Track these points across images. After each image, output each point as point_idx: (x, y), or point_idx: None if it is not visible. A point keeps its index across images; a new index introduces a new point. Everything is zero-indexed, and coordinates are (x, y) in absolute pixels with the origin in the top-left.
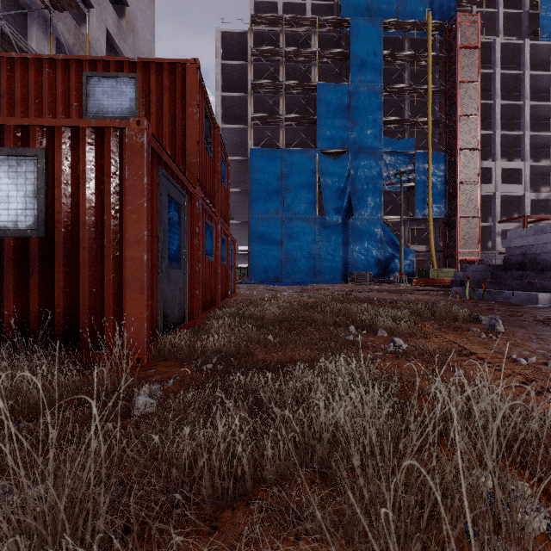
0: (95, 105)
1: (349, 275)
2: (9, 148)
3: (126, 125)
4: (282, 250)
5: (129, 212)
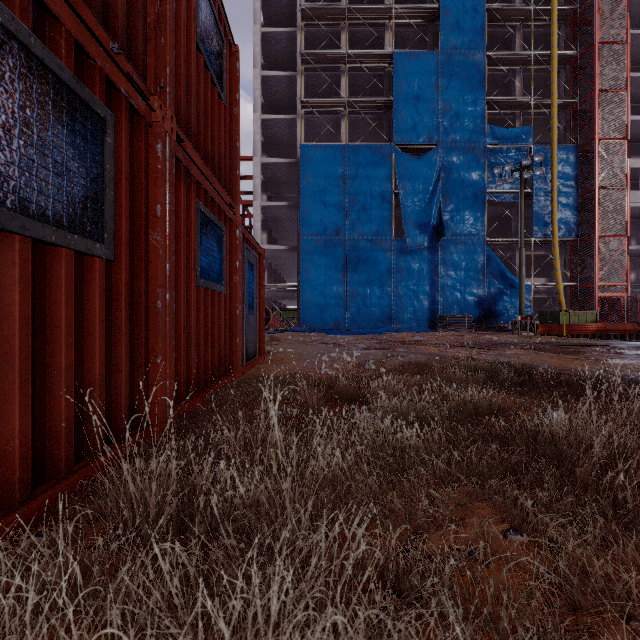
0: None
1: (438, 319)
2: None
3: None
4: (345, 284)
5: None
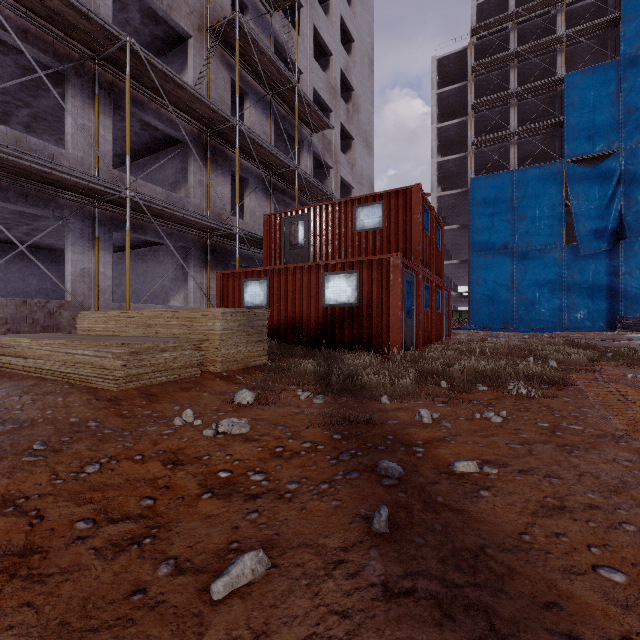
0: (360, 223)
1: (618, 319)
2: (346, 271)
3: (391, 256)
4: (513, 290)
5: (393, 294)
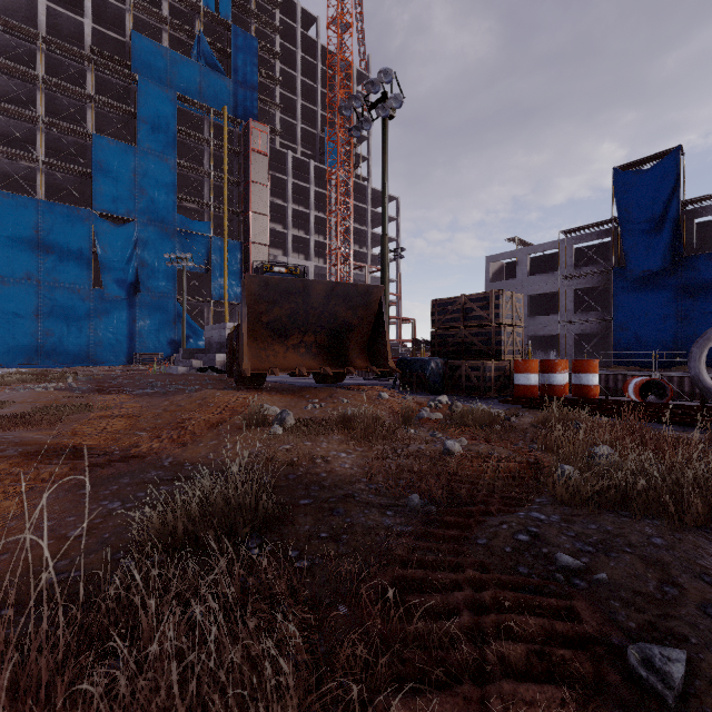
0: None
1: (135, 355)
2: None
3: None
4: (39, 324)
5: None
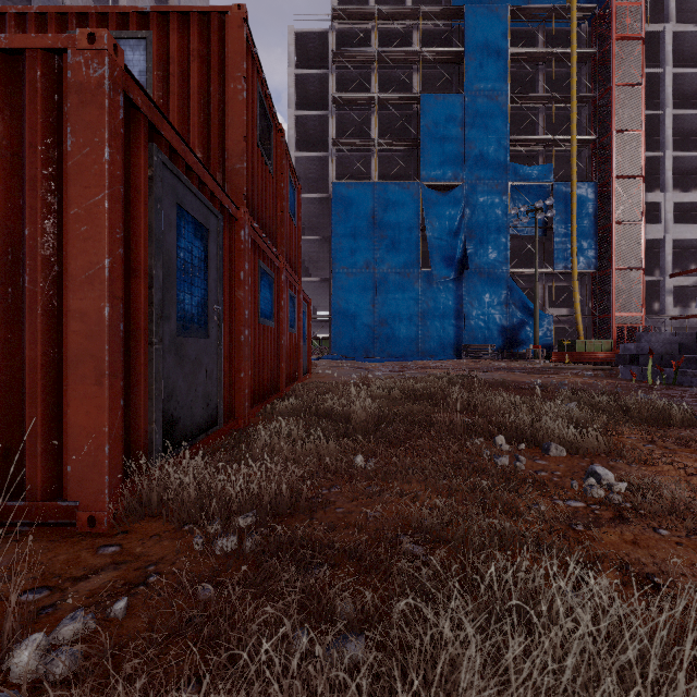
0: None
1: (463, 347)
2: None
3: (67, 43)
4: (374, 315)
5: (74, 219)
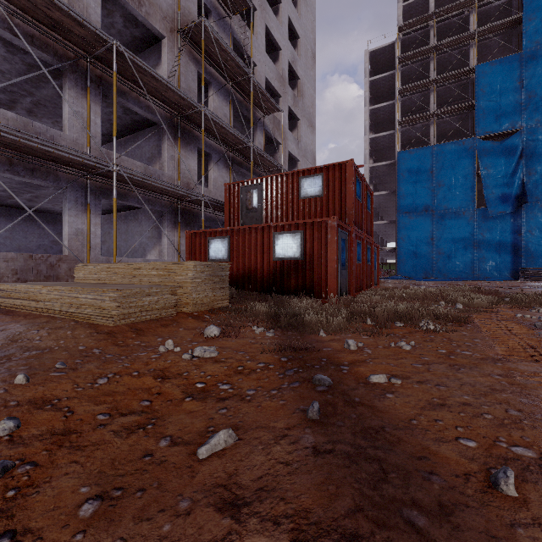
0: (304, 192)
1: (520, 270)
2: (292, 231)
3: (329, 219)
4: (432, 246)
5: (330, 250)
